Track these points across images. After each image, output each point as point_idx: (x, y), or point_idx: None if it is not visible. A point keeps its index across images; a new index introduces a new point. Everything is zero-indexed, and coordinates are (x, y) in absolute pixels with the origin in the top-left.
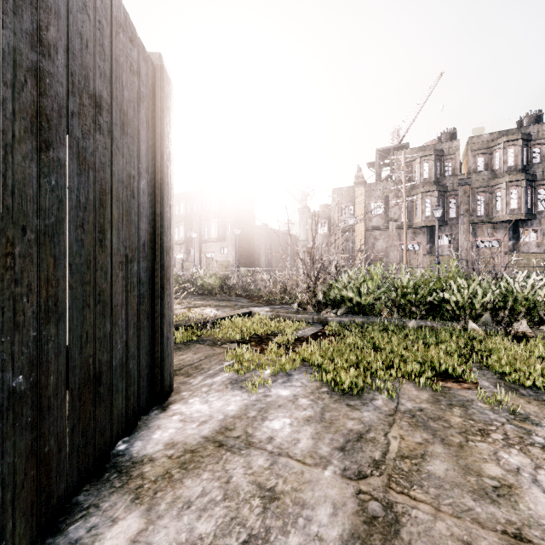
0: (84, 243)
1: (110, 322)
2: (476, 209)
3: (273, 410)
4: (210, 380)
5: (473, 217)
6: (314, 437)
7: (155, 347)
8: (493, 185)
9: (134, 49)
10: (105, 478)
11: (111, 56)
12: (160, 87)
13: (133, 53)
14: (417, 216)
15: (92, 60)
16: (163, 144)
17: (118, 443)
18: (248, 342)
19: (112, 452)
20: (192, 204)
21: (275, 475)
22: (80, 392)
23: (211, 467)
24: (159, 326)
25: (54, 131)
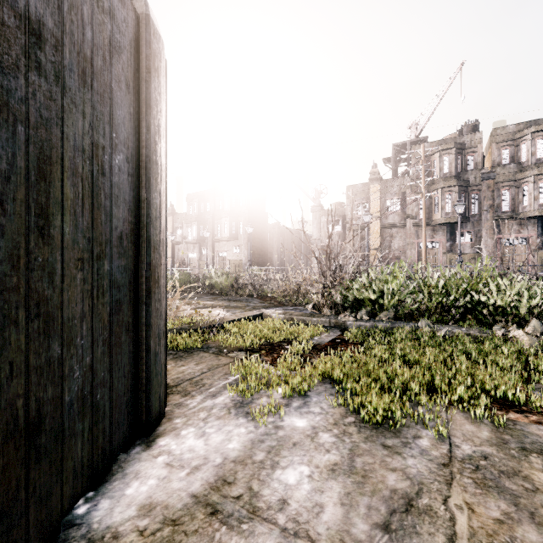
0: (6, 229)
1: (59, 342)
2: (501, 204)
3: (287, 450)
4: (211, 401)
5: (497, 213)
6: (344, 501)
7: (139, 366)
8: (520, 178)
9: None
10: None
11: None
12: (145, 41)
13: None
14: (436, 213)
15: None
16: (150, 113)
17: (79, 501)
18: (257, 351)
19: (67, 519)
20: (205, 204)
21: None
22: None
23: None
24: (144, 339)
25: None
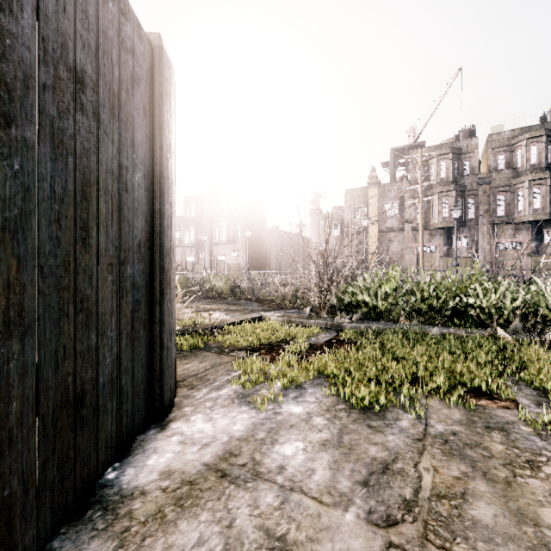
0: (61, 241)
1: (96, 333)
2: (496, 209)
3: (284, 430)
4: (216, 393)
5: (493, 218)
6: (332, 467)
7: (153, 359)
8: (515, 184)
9: (127, 24)
10: (87, 516)
11: (98, 27)
12: (159, 70)
13: (126, 28)
14: (434, 217)
15: (72, 27)
16: (163, 133)
17: (108, 470)
18: (257, 350)
19: (100, 482)
20: (202, 207)
21: (286, 518)
22: (55, 418)
23: (211, 504)
24: (158, 335)
25: (18, 104)
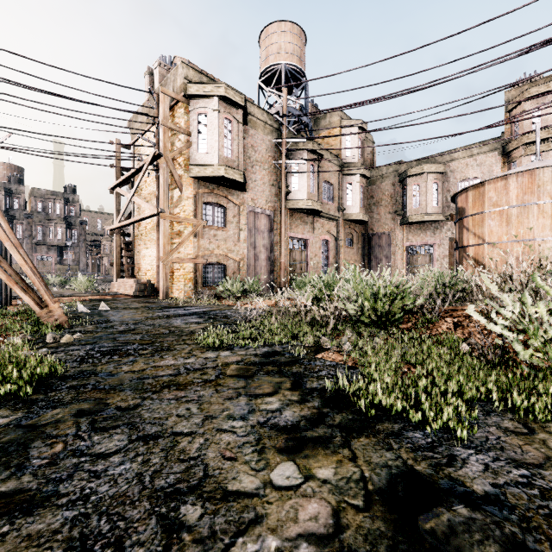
0: None
1: None
2: (37, 235)
3: None
4: None
5: (35, 240)
6: None
7: None
8: (48, 222)
9: None
10: None
11: None
12: None
13: None
14: None
15: None
16: None
17: None
18: None
19: None
20: None
21: None
22: None
23: None
24: None
25: None
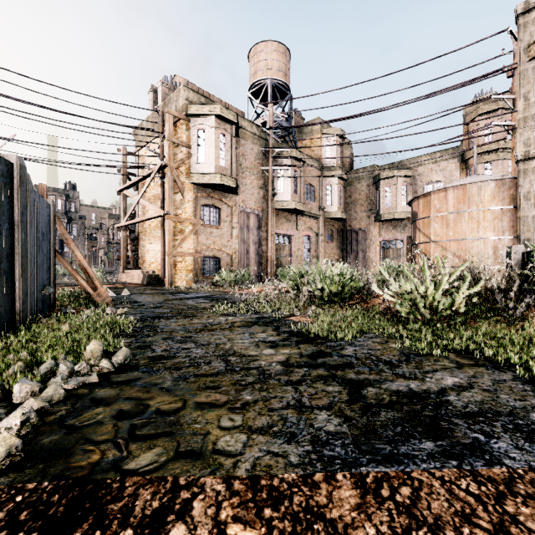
0: None
1: None
2: None
3: None
4: None
5: None
6: None
7: None
8: None
9: None
10: None
11: None
12: None
13: None
14: None
15: None
16: None
17: None
18: None
19: None
20: None
21: None
22: None
23: None
24: None
25: None
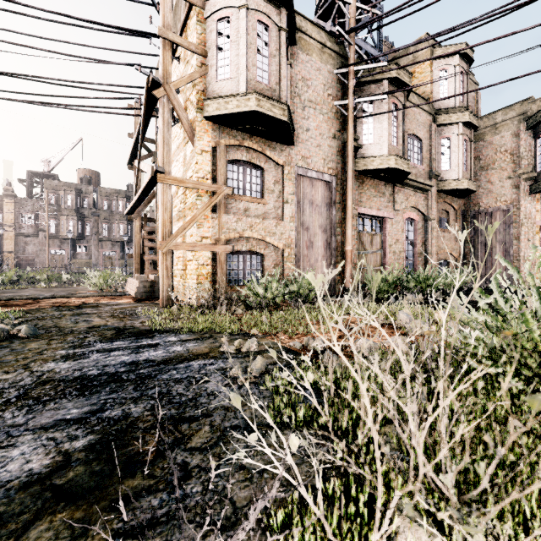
0: None
1: None
2: (103, 232)
3: None
4: None
5: (101, 237)
6: None
7: None
8: (112, 219)
9: None
10: None
11: None
12: None
13: None
14: (63, 231)
15: None
16: None
17: None
18: None
19: None
20: None
21: None
22: None
23: None
24: None
25: None
